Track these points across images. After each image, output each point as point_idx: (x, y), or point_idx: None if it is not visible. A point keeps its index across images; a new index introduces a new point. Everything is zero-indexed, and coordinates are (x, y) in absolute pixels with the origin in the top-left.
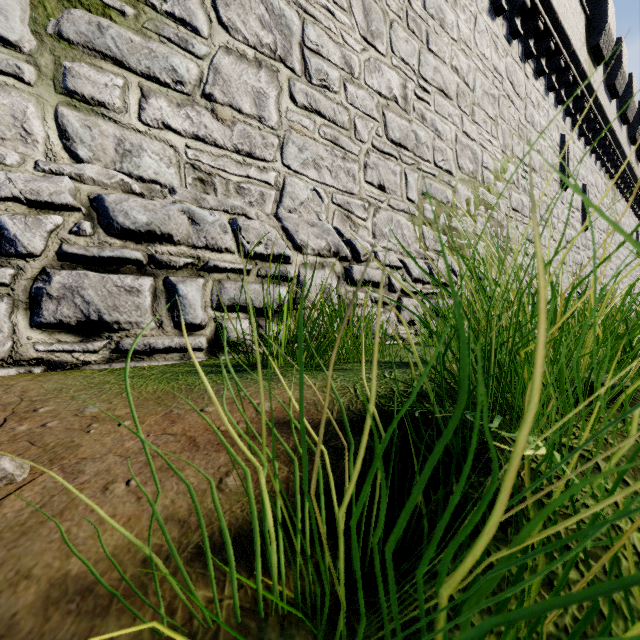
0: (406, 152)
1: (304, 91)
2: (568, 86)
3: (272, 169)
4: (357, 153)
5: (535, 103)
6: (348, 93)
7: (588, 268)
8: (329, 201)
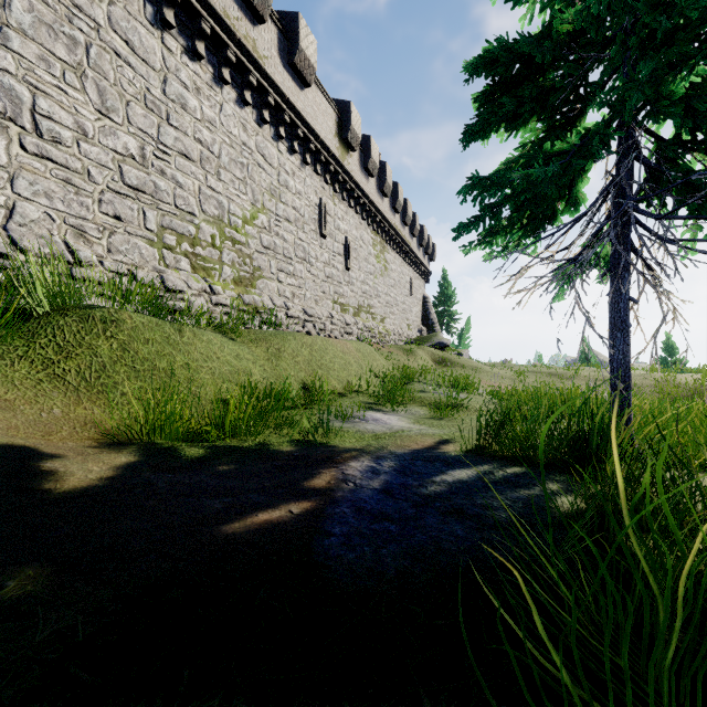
0: (145, 195)
1: (35, 143)
2: (326, 163)
3: (2, 194)
4: (92, 191)
5: (290, 172)
6: (82, 148)
7: (352, 299)
8: (62, 222)
